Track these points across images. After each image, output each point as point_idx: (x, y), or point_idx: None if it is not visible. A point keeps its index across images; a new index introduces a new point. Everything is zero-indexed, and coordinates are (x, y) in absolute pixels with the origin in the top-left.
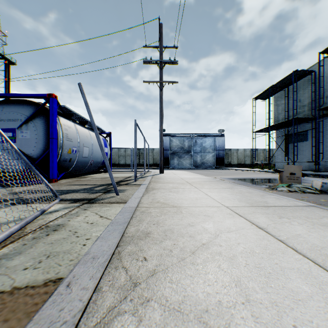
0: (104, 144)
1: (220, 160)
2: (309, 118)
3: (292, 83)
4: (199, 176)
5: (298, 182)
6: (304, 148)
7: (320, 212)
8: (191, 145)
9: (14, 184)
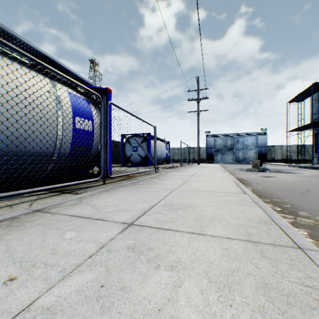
0: (166, 148)
1: (262, 156)
2: None
3: (311, 93)
4: (216, 166)
5: (258, 168)
6: None
7: (220, 170)
8: (233, 144)
9: (138, 166)
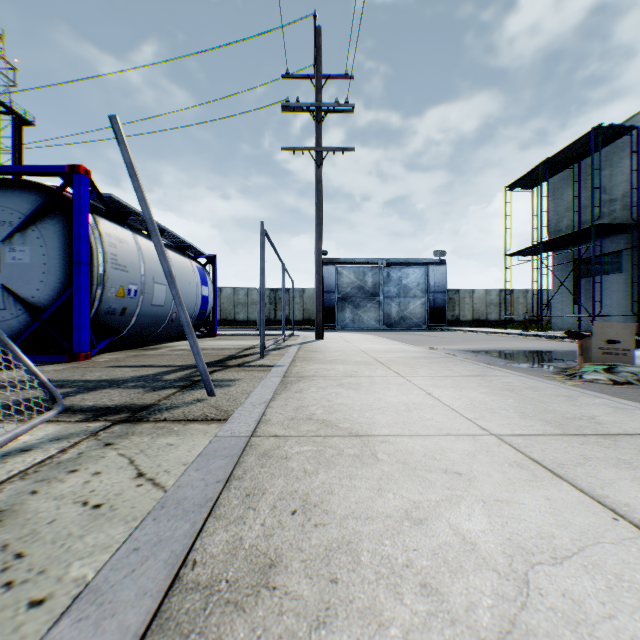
0: (202, 278)
1: (438, 312)
2: (625, 225)
3: (591, 152)
4: (400, 346)
5: (627, 361)
6: (613, 287)
7: None
8: (379, 283)
9: None
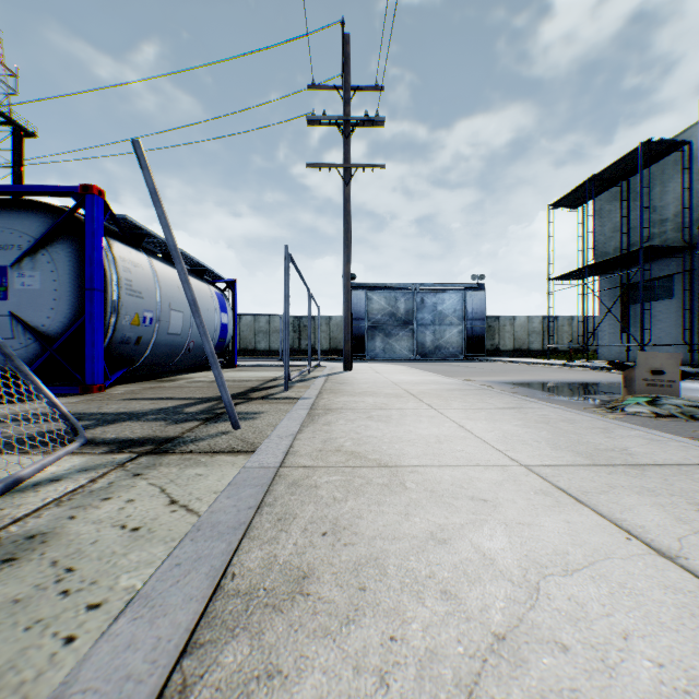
0: (221, 305)
1: (476, 341)
2: (677, 248)
3: (640, 169)
4: (434, 377)
5: (672, 393)
6: (664, 314)
7: None
8: (412, 309)
9: None
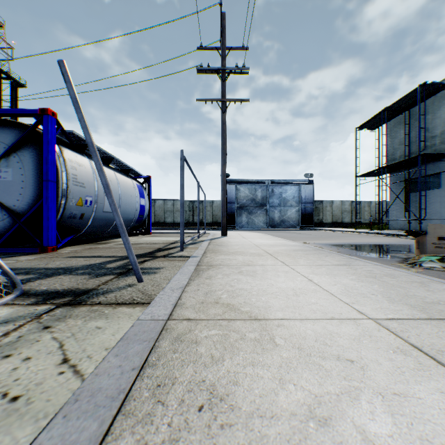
0: (140, 193)
1: (307, 216)
2: (443, 154)
3: (418, 102)
4: (282, 241)
5: None
6: (434, 199)
7: None
8: (266, 196)
9: None
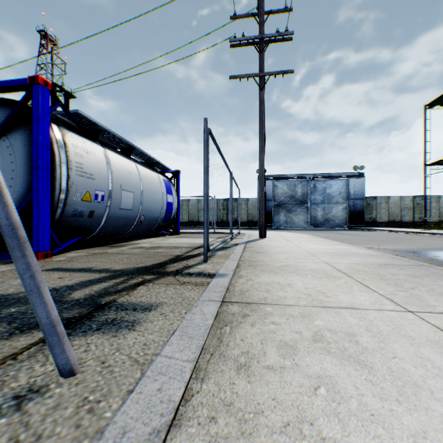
0: (167, 188)
1: (357, 215)
2: None
3: None
4: (344, 247)
5: None
6: None
7: None
8: (307, 193)
9: None
